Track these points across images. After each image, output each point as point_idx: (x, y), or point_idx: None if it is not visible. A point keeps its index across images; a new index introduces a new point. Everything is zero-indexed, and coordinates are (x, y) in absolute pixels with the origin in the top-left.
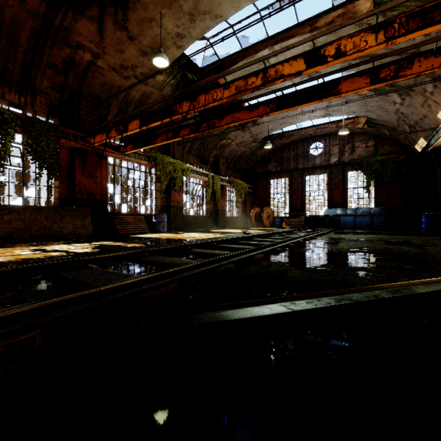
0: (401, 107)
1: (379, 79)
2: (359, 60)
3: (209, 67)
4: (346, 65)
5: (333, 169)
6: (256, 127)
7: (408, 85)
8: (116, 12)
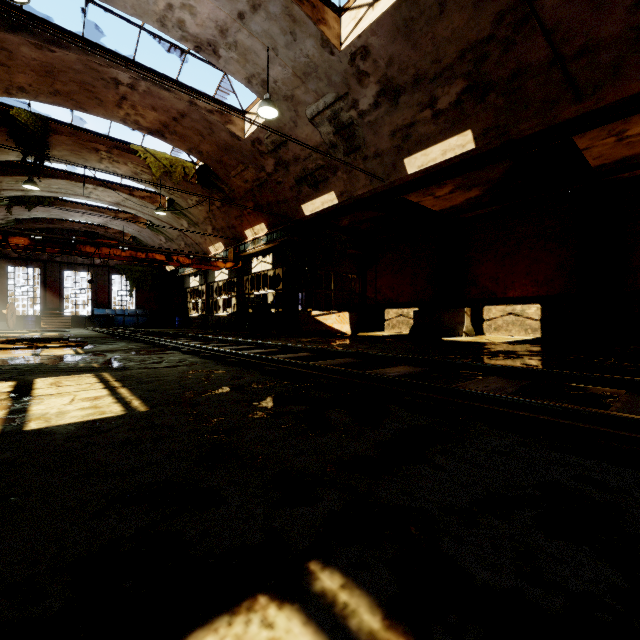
0: (164, 244)
1: (183, 265)
2: (150, 216)
3: (16, 162)
4: (141, 213)
5: (99, 270)
6: (21, 210)
7: (172, 238)
8: (24, 157)
